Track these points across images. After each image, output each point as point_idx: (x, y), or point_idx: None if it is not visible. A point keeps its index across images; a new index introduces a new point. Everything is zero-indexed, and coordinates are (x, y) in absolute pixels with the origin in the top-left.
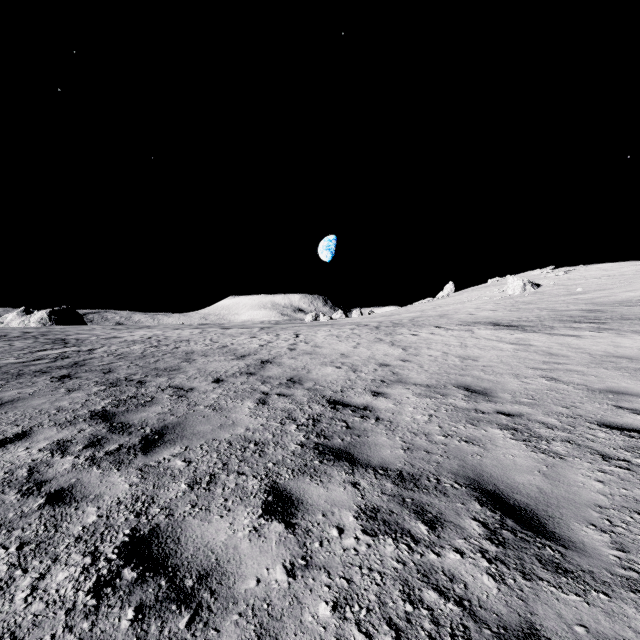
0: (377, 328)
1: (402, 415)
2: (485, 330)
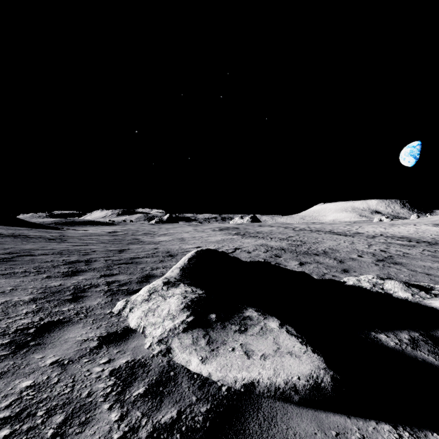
0: (392, 225)
1: (366, 233)
2: (424, 226)
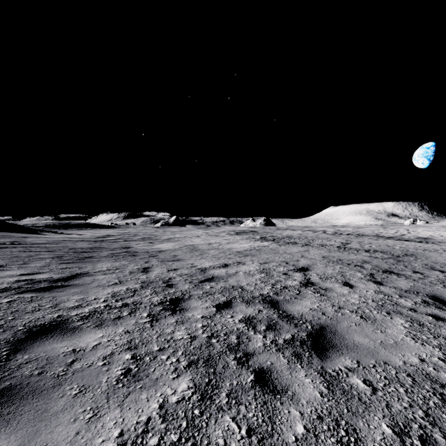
0: None
1: (436, 239)
2: None
